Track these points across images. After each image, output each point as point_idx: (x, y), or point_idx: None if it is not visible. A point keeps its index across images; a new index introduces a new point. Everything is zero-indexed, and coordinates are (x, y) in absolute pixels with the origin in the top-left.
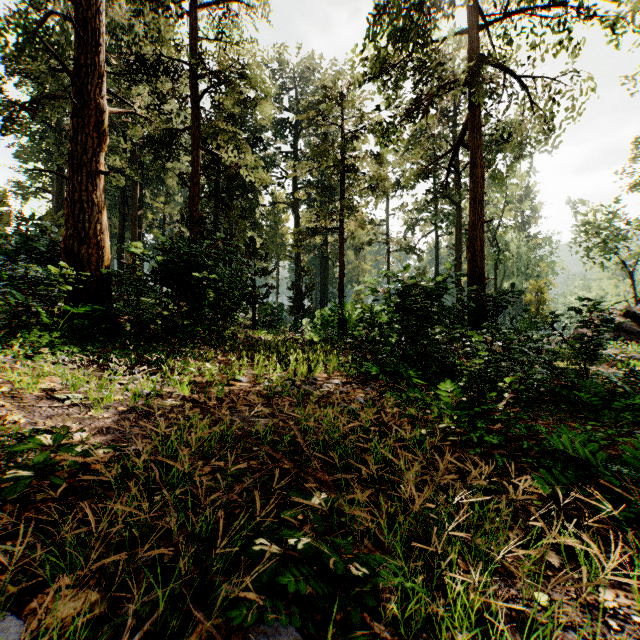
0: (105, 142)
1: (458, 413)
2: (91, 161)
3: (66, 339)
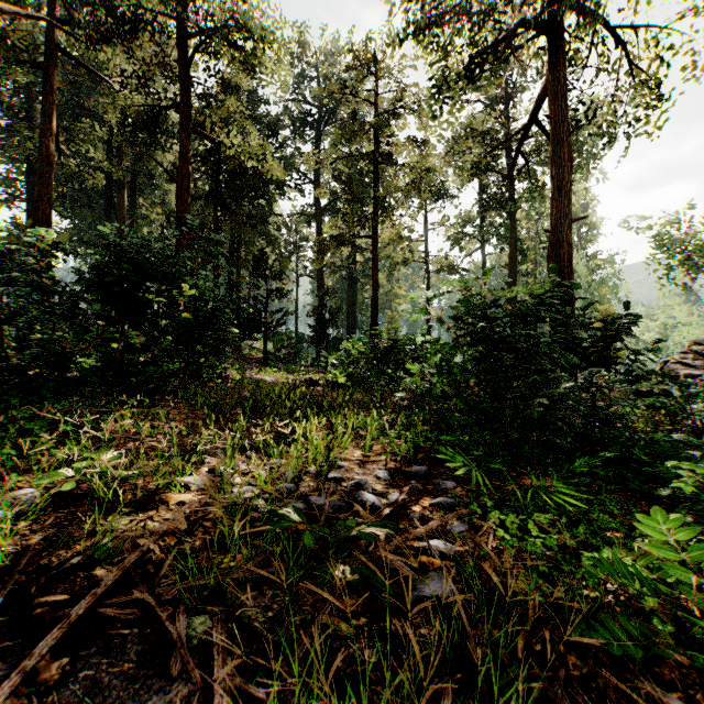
0: None
1: None
2: None
3: None
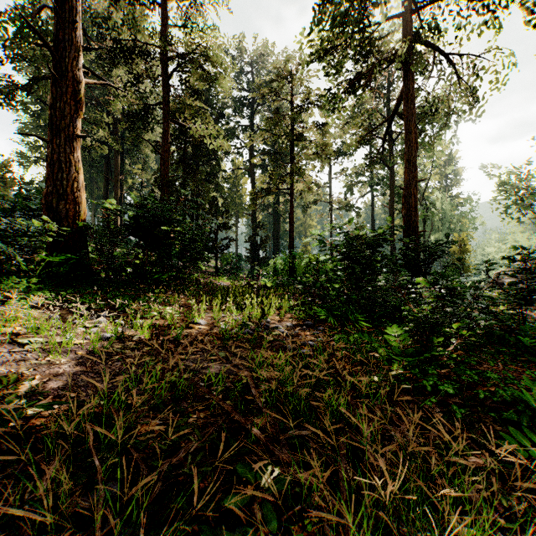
0: (81, 109)
1: (408, 359)
2: (69, 126)
3: (42, 285)
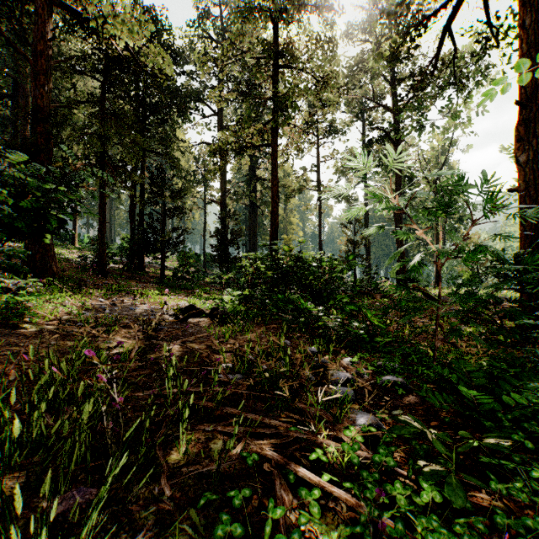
0: None
1: None
2: None
3: None
